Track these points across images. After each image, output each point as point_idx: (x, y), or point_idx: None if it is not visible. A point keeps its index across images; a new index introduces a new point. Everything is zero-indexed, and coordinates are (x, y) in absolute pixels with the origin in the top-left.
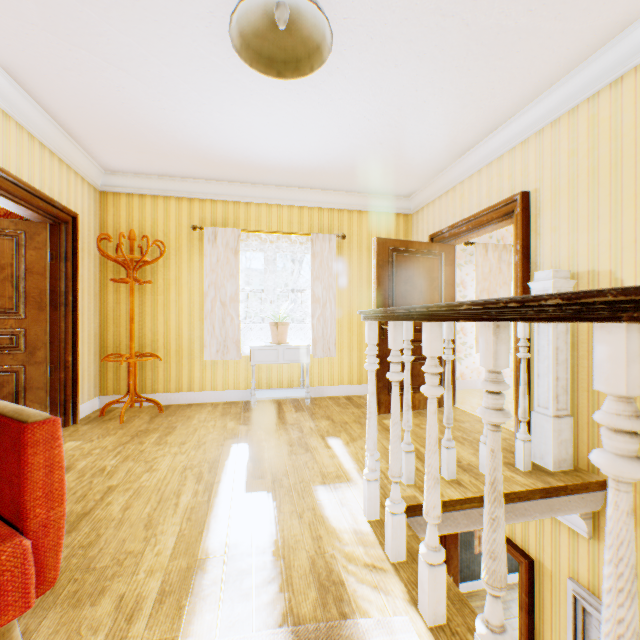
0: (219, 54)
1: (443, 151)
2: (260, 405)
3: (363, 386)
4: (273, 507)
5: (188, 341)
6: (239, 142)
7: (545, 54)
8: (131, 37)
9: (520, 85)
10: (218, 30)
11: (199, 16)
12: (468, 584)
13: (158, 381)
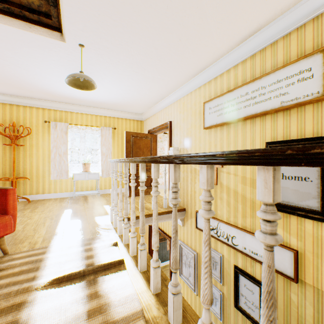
0: (60, 68)
1: (149, 102)
2: (78, 198)
3: (123, 188)
4: (80, 222)
5: (42, 171)
6: (68, 91)
7: (169, 84)
8: (24, 60)
9: (166, 89)
10: (60, 63)
11: (53, 60)
12: (165, 262)
13: (27, 190)
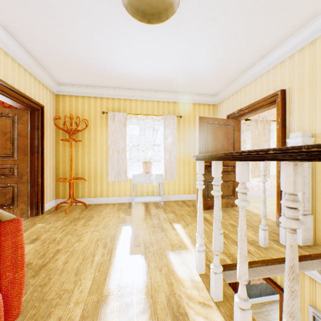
0: (115, 16)
1: (235, 69)
2: (137, 205)
3: (191, 195)
4: (145, 264)
5: (100, 171)
6: (126, 66)
7: (298, 10)
8: (69, 8)
9: (281, 29)
10: (115, 2)
11: None
12: None
13: (85, 192)
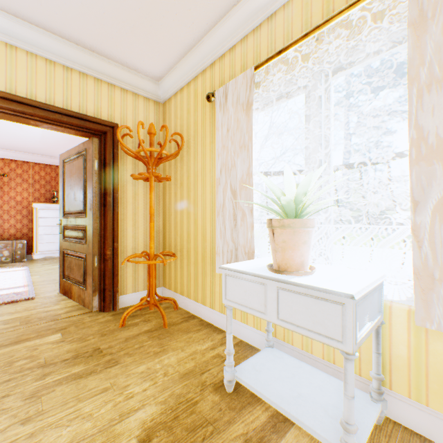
0: None
1: None
2: None
3: None
4: None
5: (210, 244)
6: None
7: None
8: None
9: None
10: None
11: None
12: None
13: (190, 285)
